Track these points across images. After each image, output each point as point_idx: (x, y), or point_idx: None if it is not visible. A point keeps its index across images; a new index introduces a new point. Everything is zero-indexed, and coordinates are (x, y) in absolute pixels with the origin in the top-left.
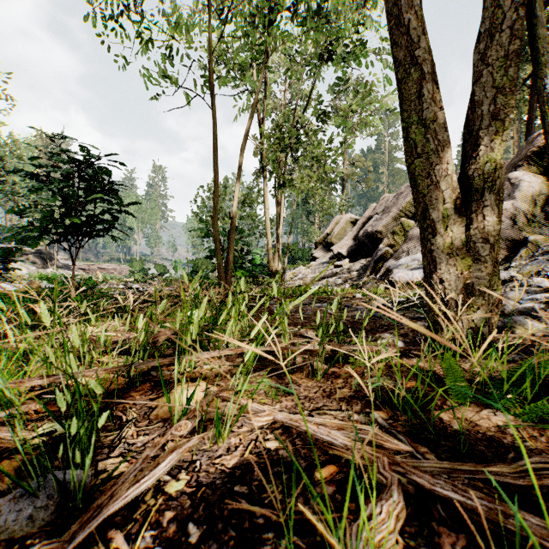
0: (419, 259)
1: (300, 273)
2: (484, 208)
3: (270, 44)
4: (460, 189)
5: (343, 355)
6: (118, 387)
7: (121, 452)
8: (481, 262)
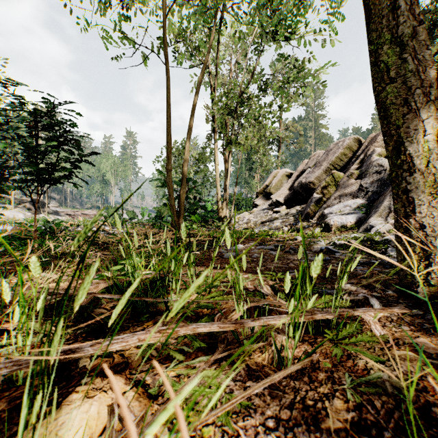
0: (351, 205)
1: (244, 217)
2: None
3: (219, 5)
4: None
5: None
6: None
7: None
8: None
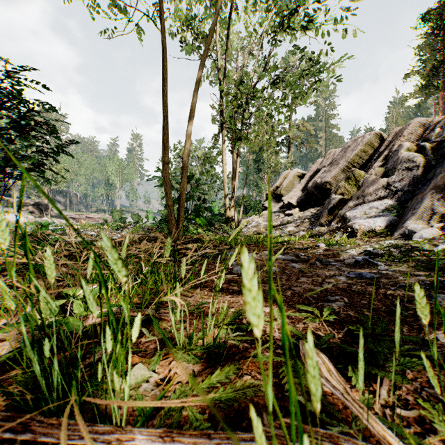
0: (378, 207)
1: (253, 221)
2: None
3: None
4: None
5: None
6: None
7: None
8: None
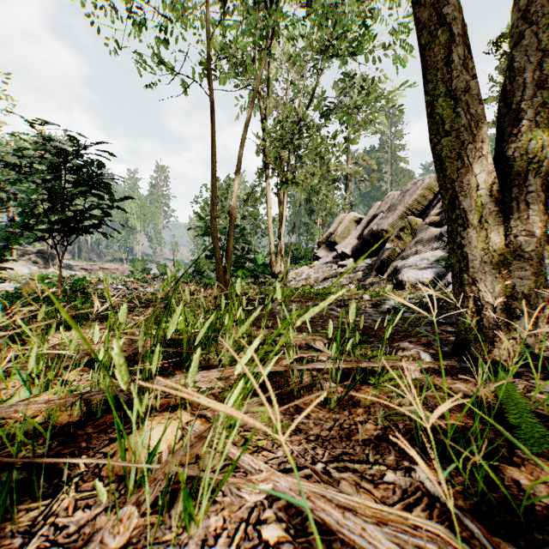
0: (429, 258)
1: (303, 273)
2: (527, 194)
3: (272, 27)
4: (495, 172)
5: (359, 371)
6: (73, 419)
7: (38, 546)
8: (524, 259)
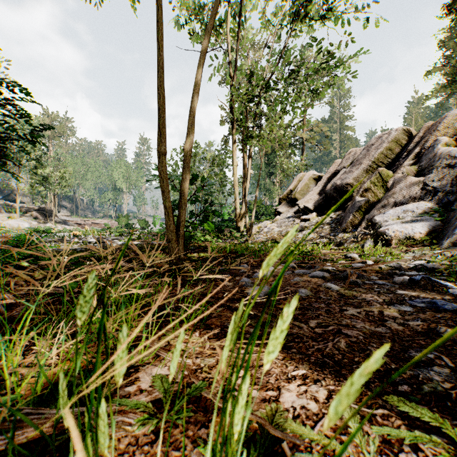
0: (413, 210)
1: (266, 227)
2: None
3: None
4: None
5: None
6: None
7: None
8: None
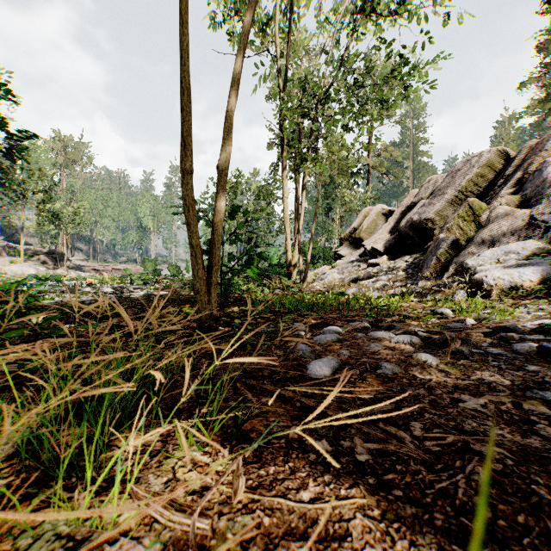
0: (518, 251)
1: (324, 273)
2: None
3: None
4: None
5: None
6: None
7: None
8: None
